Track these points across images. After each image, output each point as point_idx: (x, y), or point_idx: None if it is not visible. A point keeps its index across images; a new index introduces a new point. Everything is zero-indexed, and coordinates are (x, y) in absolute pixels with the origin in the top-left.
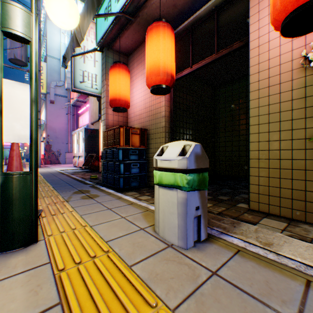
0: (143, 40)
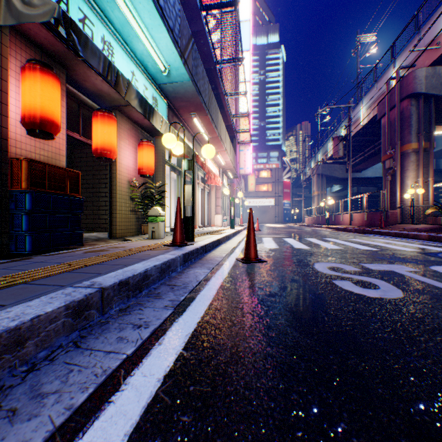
0: (34, 42)
